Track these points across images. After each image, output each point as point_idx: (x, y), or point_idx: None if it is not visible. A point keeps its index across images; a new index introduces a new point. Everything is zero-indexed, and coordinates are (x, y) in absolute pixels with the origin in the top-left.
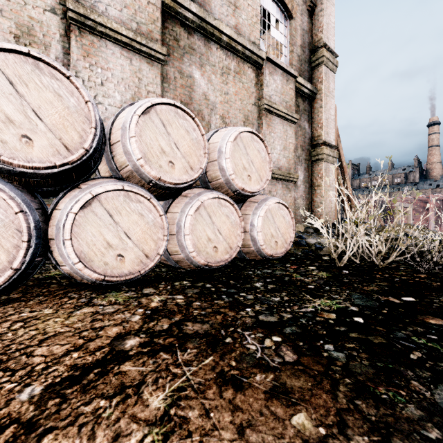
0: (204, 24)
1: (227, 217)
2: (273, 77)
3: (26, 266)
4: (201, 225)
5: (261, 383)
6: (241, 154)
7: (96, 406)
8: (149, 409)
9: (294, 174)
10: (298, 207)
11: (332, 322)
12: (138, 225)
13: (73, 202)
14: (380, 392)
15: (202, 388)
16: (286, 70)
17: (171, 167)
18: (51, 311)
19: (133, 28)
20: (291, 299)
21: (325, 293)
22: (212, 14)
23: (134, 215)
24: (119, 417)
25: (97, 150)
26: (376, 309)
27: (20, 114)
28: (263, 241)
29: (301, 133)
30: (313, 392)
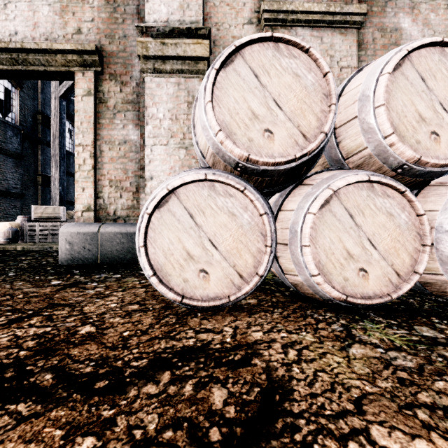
0: None
1: None
2: None
3: (267, 273)
4: None
5: None
6: None
7: None
8: None
9: None
10: None
11: None
12: (385, 229)
13: (310, 200)
14: None
15: None
16: None
17: (433, 141)
18: (313, 338)
19: None
20: None
21: None
22: None
23: (380, 215)
24: None
25: (331, 134)
26: None
27: (263, 107)
28: None
29: None
30: None
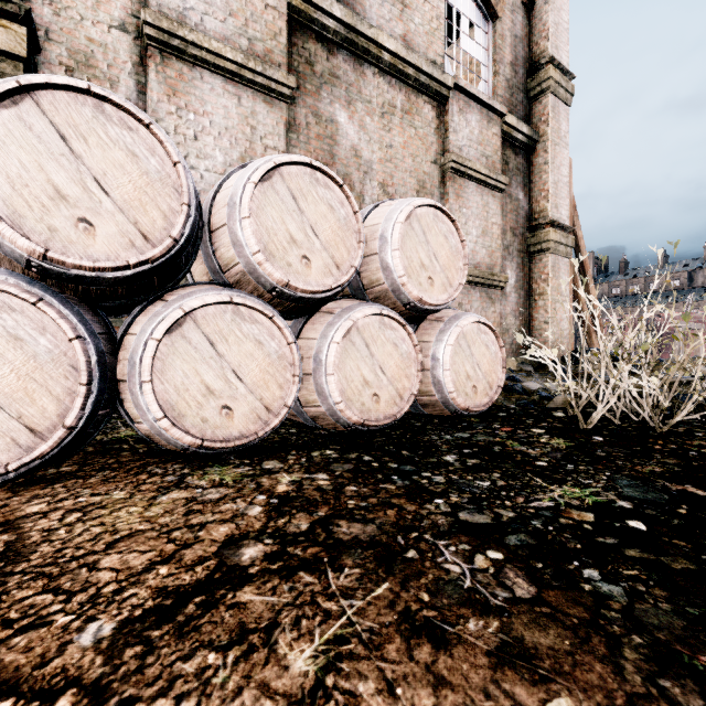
0: (354, 36)
1: (394, 346)
2: (465, 117)
3: (85, 422)
4: (353, 359)
5: (480, 637)
6: (417, 242)
7: (202, 663)
8: (289, 674)
9: (500, 275)
10: (507, 329)
11: (589, 527)
12: (253, 359)
13: (155, 322)
14: (704, 666)
15: (376, 640)
16: (486, 105)
17: (305, 266)
18: (123, 496)
19: (243, 47)
20: (510, 484)
21: (568, 476)
22: (367, 19)
23: (248, 343)
24: (241, 686)
25: (191, 240)
26: (665, 507)
27: (76, 186)
28: (453, 385)
29: (512, 207)
30: (577, 659)
